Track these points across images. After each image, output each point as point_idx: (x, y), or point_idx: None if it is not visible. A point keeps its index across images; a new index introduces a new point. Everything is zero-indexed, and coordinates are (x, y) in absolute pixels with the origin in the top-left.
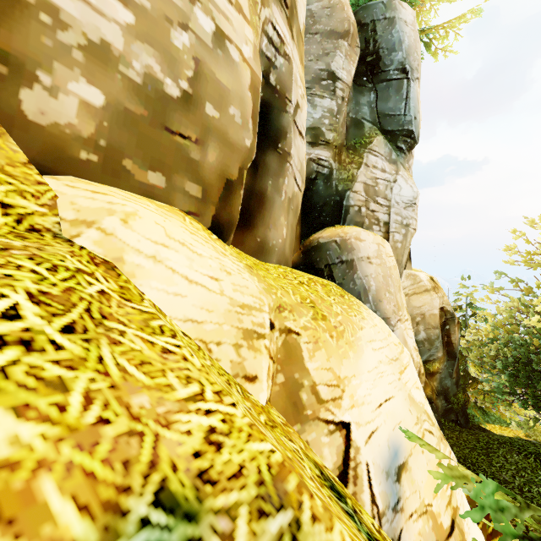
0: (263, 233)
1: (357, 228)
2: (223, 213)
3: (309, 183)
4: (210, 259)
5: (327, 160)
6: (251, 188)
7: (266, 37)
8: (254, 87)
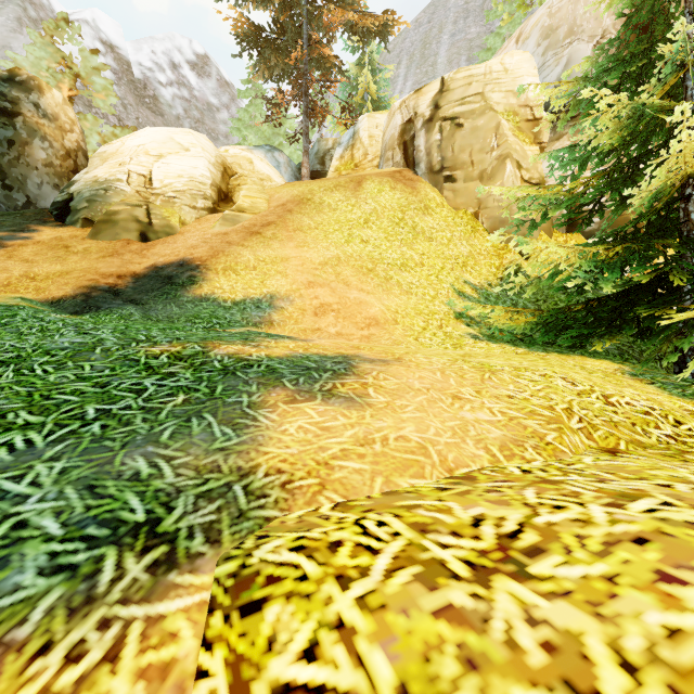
0: None
1: None
2: None
3: None
4: None
5: None
6: None
7: None
8: None
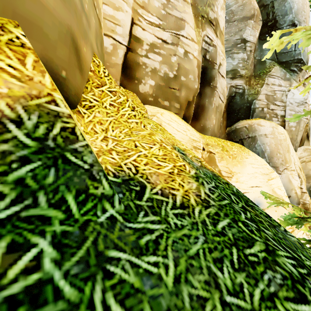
0: (203, 122)
1: (259, 119)
2: (187, 113)
3: (231, 98)
4: (183, 126)
5: (241, 85)
6: (198, 103)
7: (204, 42)
8: (198, 65)
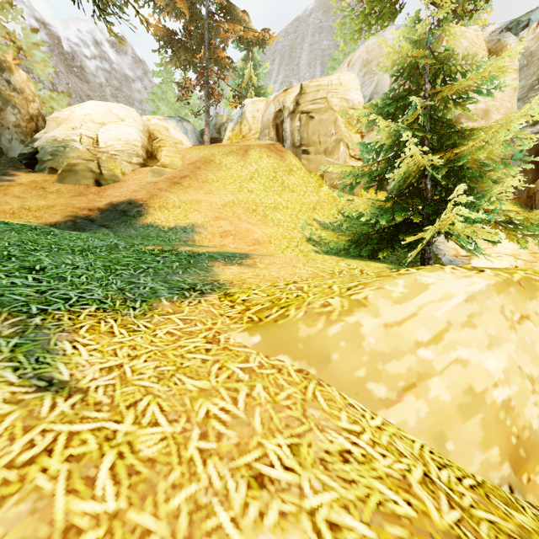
0: None
1: None
2: None
3: (538, 146)
4: None
5: None
6: None
7: None
8: None
